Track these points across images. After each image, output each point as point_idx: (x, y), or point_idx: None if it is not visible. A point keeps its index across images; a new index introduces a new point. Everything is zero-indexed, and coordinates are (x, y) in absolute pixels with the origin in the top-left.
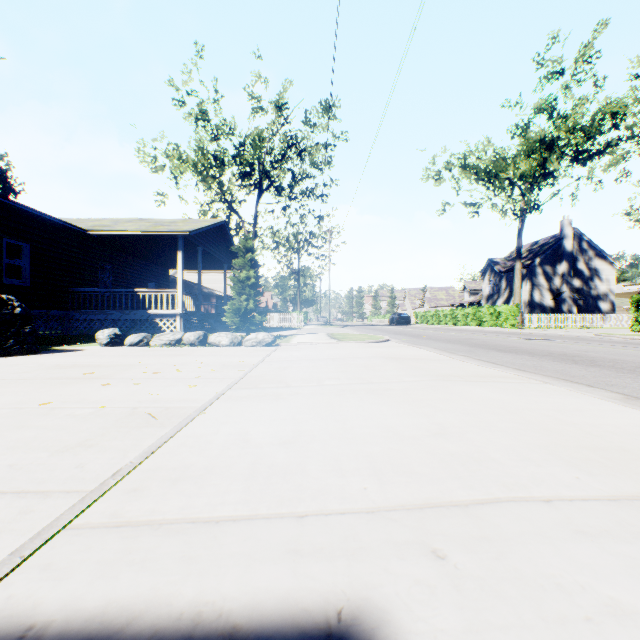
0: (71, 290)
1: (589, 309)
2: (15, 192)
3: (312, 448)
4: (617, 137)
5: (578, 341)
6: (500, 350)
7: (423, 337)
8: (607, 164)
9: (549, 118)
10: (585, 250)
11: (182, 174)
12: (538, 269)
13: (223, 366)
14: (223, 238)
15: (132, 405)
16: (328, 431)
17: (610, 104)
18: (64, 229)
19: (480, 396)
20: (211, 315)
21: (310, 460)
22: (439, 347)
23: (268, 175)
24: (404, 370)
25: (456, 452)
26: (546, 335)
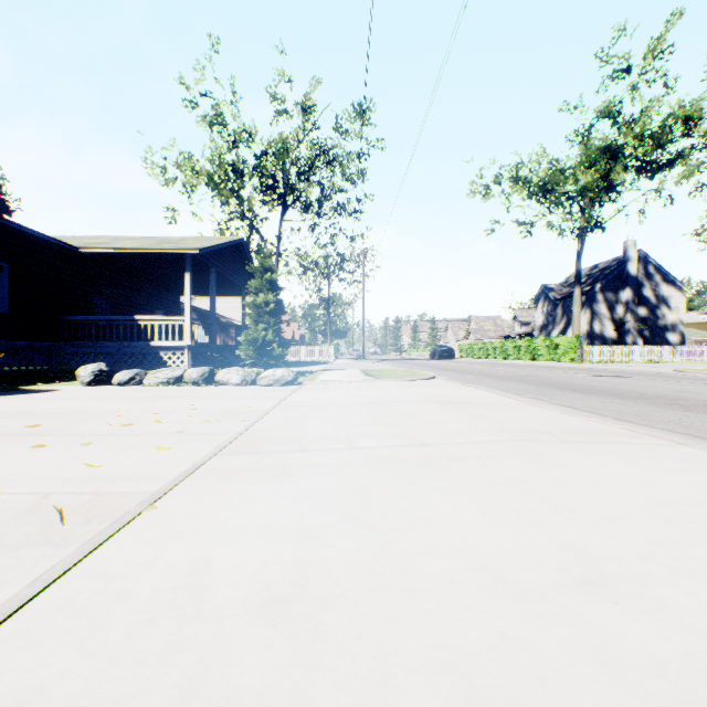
0: (60, 318)
1: (656, 341)
2: (10, 210)
3: (328, 628)
4: (691, 145)
5: (661, 378)
6: (576, 390)
7: (474, 373)
8: (680, 175)
9: (613, 123)
10: (651, 275)
11: (196, 187)
12: (598, 296)
13: (222, 414)
14: (241, 259)
15: (47, 488)
16: (362, 565)
17: (683, 107)
18: (51, 246)
19: (606, 473)
20: (227, 348)
21: (320, 683)
22: (499, 386)
23: (293, 188)
24: (468, 422)
25: (666, 662)
26: (617, 371)
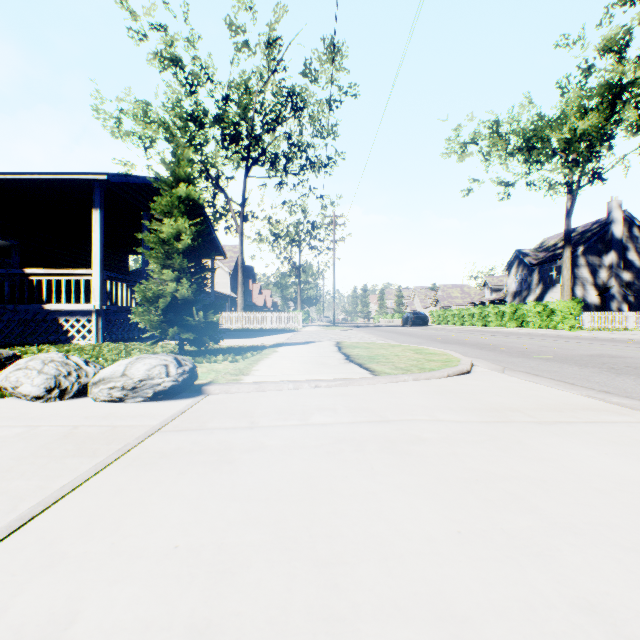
0: None
1: None
2: None
3: None
4: None
5: None
6: None
7: (505, 350)
8: None
9: (617, 61)
10: (636, 237)
11: (154, 142)
12: (581, 260)
13: None
14: None
15: None
16: None
17: None
18: None
19: None
20: None
21: None
22: None
23: (257, 137)
24: None
25: None
26: None
